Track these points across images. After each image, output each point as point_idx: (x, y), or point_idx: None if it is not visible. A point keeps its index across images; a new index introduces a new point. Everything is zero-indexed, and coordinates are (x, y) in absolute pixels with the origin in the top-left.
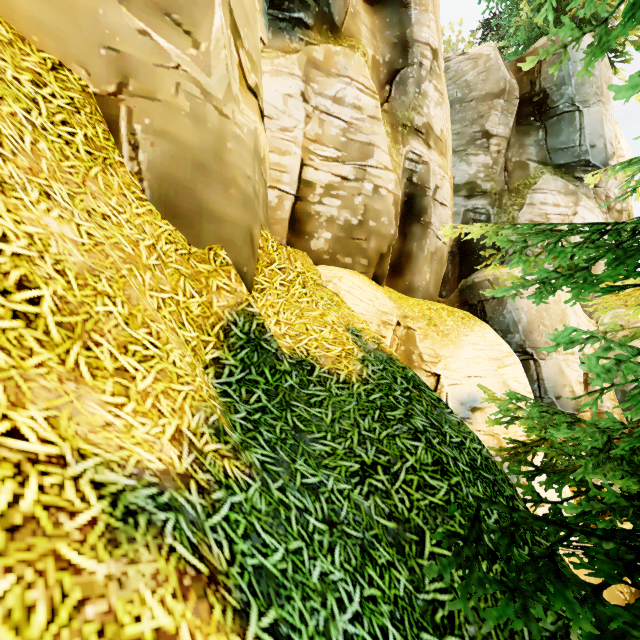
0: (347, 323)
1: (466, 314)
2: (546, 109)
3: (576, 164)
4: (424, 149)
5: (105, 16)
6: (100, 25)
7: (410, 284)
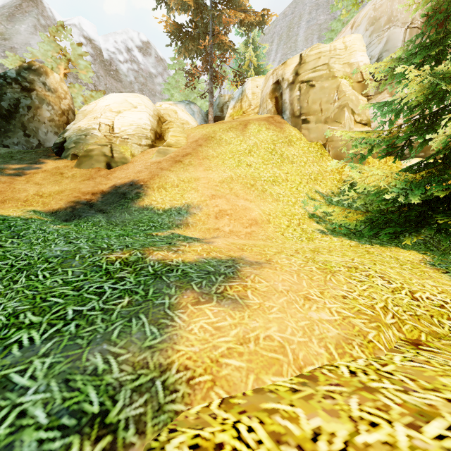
0: None
1: None
2: None
3: None
4: None
5: (324, 129)
6: (323, 131)
7: None
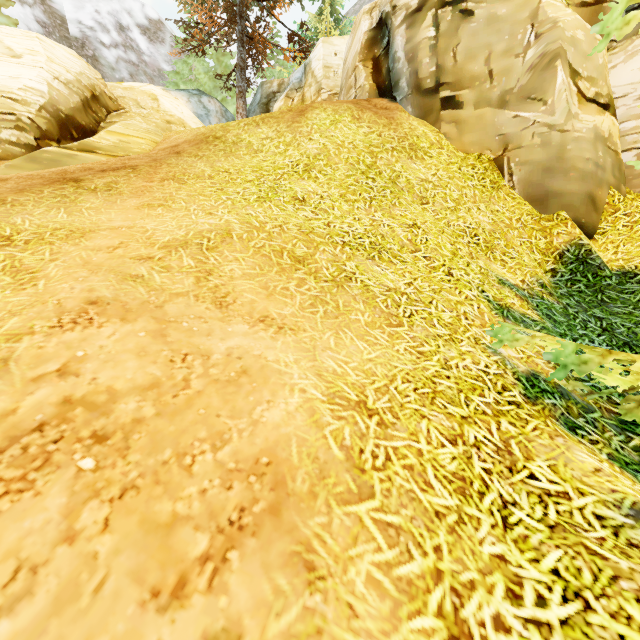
0: None
1: None
2: None
3: None
4: None
5: (497, 121)
6: (495, 126)
7: None
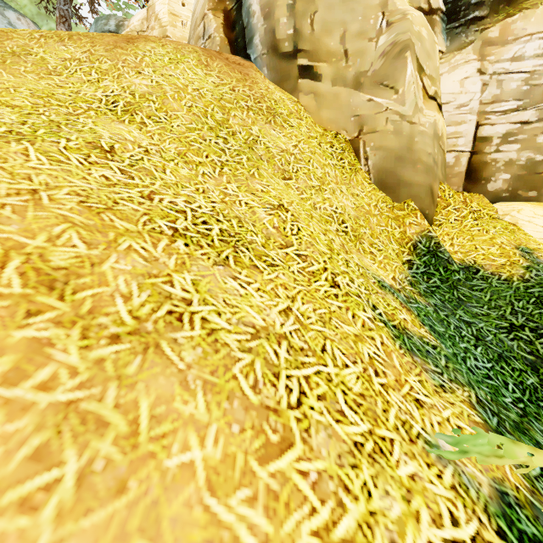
0: (518, 244)
1: None
2: None
3: None
4: None
5: (353, 102)
6: (351, 107)
7: None
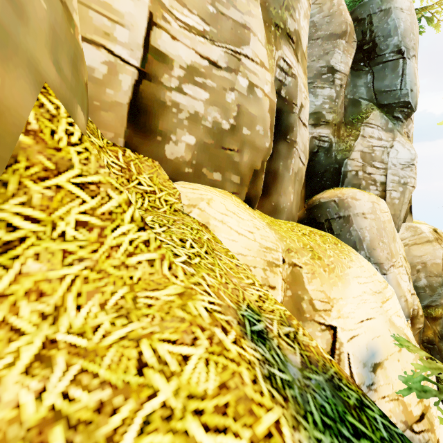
0: (235, 299)
1: (334, 238)
2: (374, 56)
3: (396, 105)
4: (294, 60)
5: None
6: None
7: (276, 205)
